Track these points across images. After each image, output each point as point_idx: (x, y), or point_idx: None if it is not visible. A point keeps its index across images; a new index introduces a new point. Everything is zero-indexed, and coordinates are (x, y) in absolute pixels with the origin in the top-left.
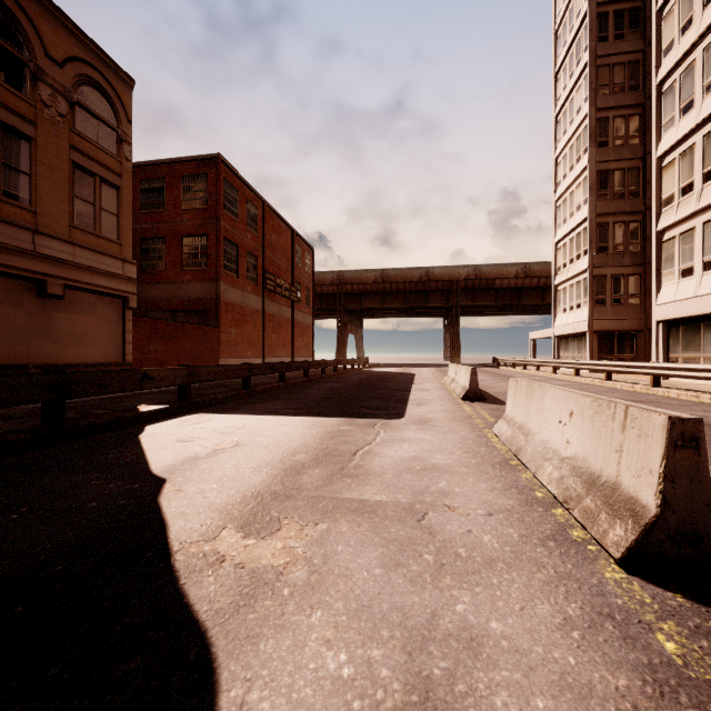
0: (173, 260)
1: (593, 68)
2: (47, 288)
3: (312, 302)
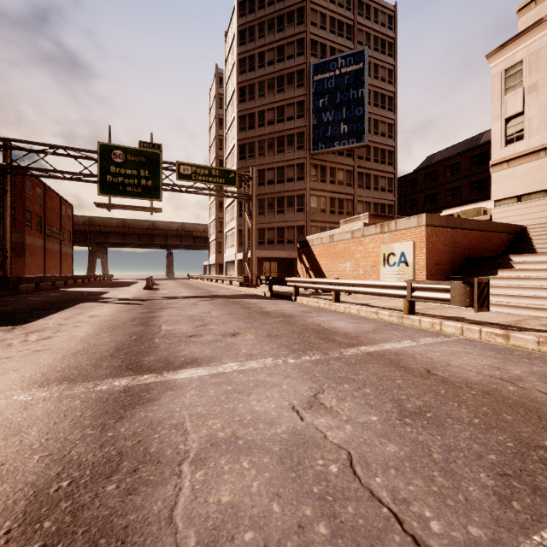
0: None
1: (217, 160)
2: None
3: (72, 239)
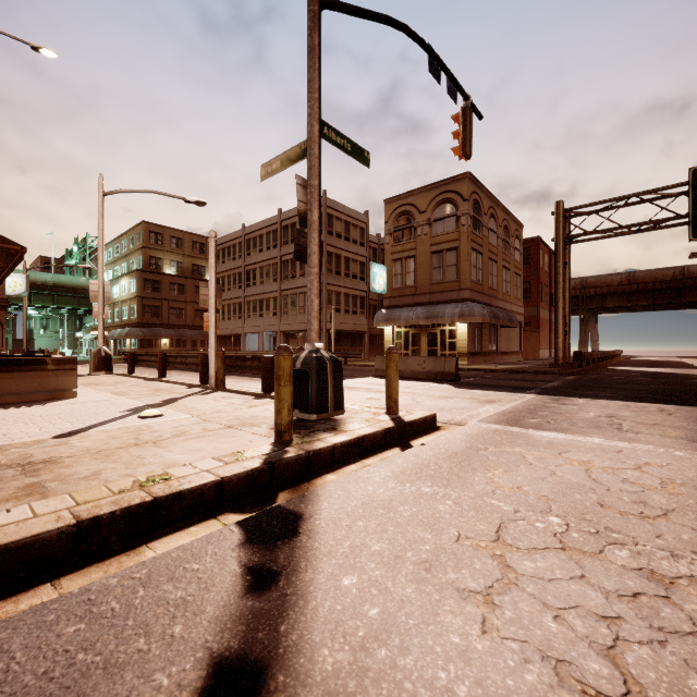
0: None
1: None
2: None
3: None
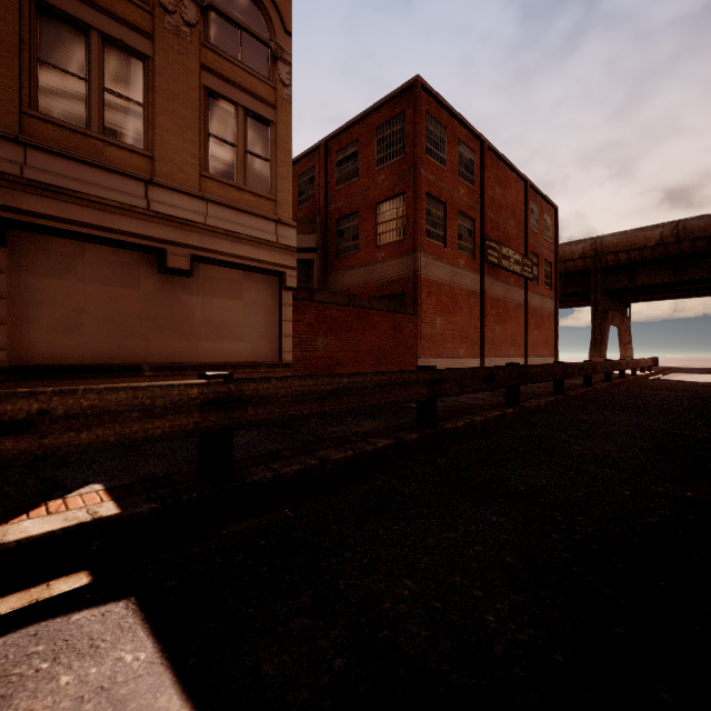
0: (367, 236)
1: None
2: (166, 260)
3: (554, 281)
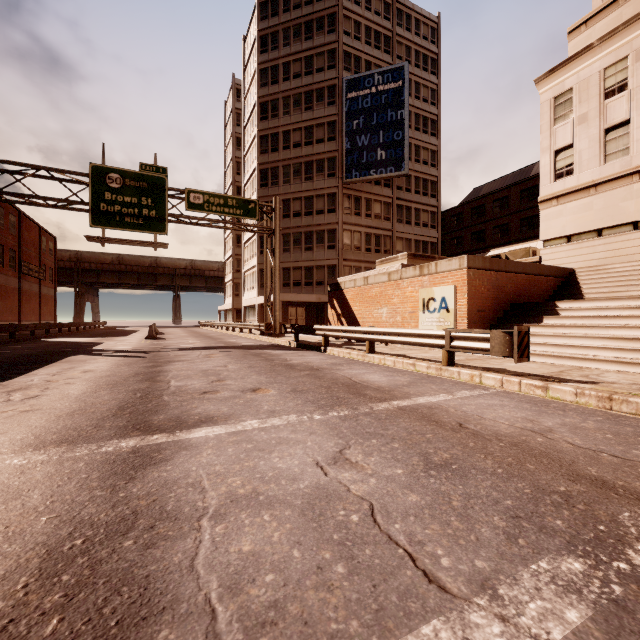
0: None
1: (234, 186)
2: None
3: (55, 278)
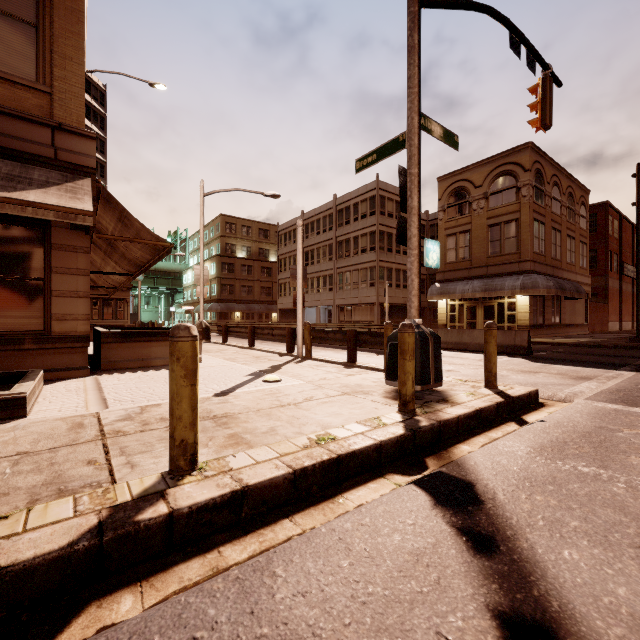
0: None
1: None
2: None
3: None
